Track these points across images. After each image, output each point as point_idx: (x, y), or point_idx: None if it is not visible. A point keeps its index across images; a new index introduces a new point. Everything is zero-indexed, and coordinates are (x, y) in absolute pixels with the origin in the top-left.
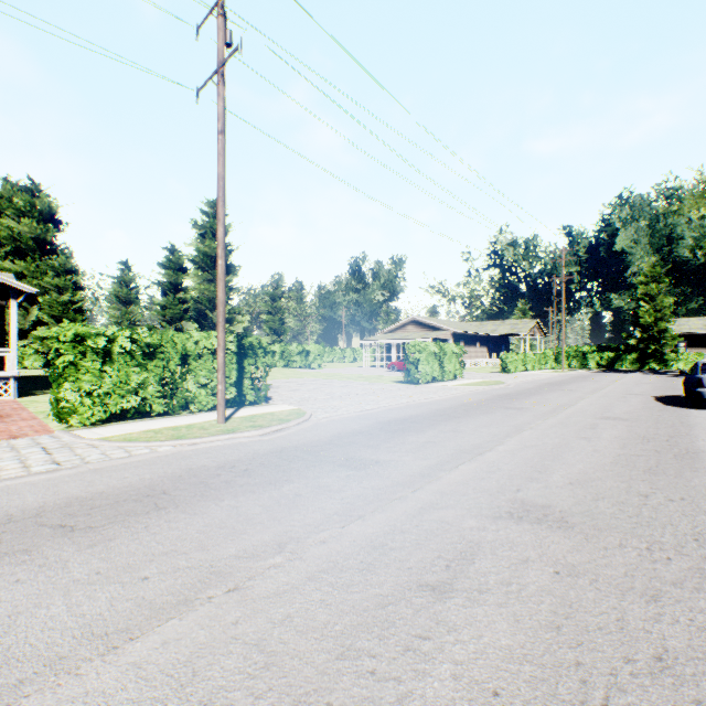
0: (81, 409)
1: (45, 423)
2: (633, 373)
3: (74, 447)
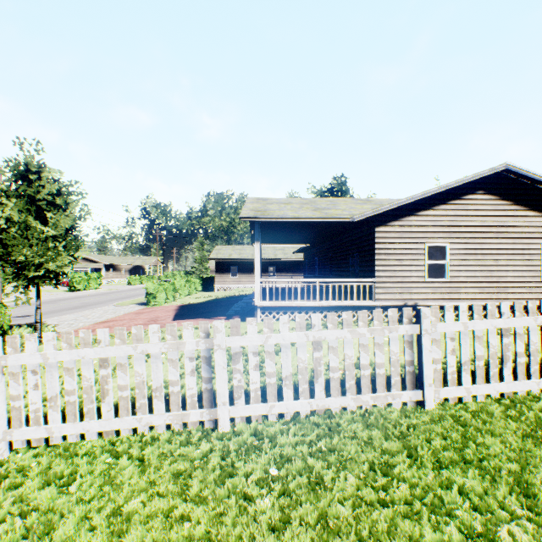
0: None
1: None
2: None
3: None
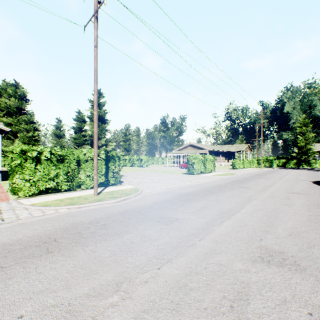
0: (24, 188)
1: (8, 194)
2: (295, 169)
3: (16, 209)
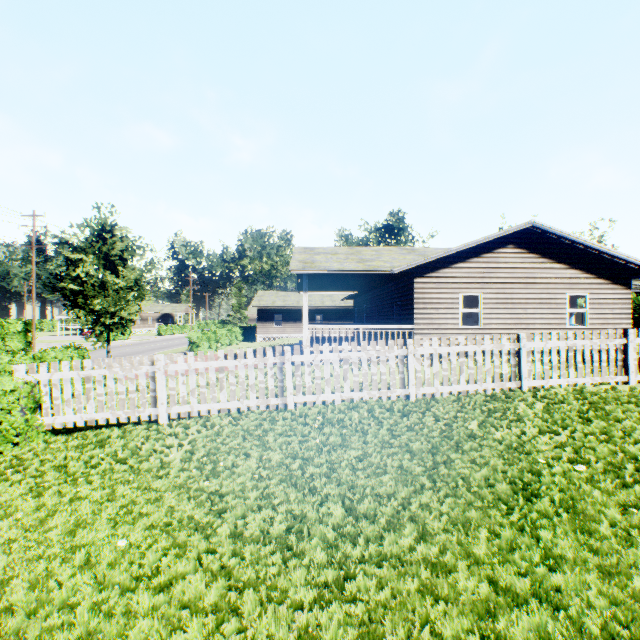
0: None
1: None
2: None
3: None
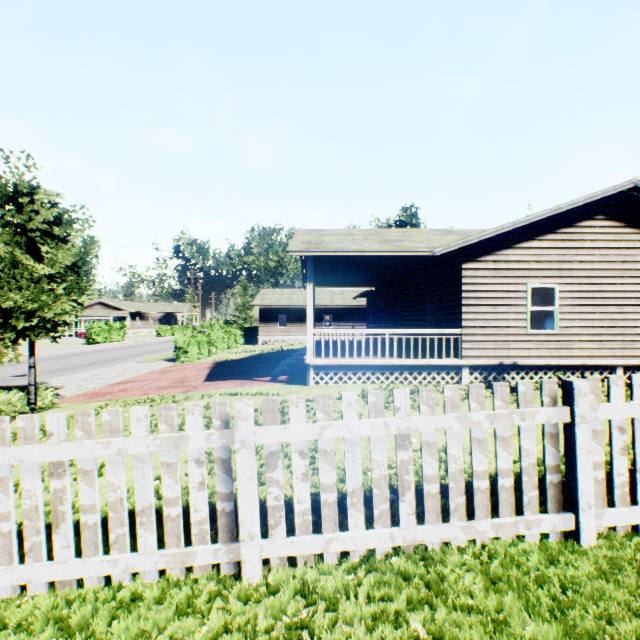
0: None
1: None
2: None
3: None
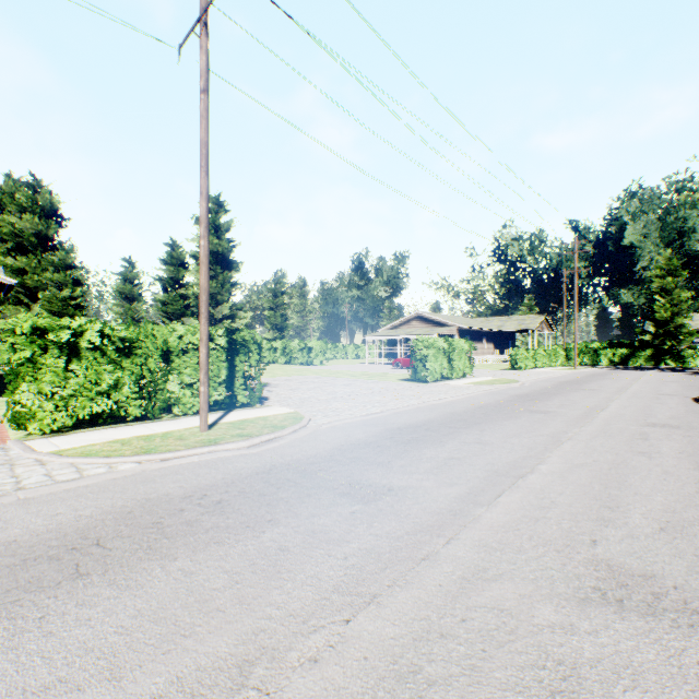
0: (39, 415)
1: (6, 429)
2: (650, 370)
3: (16, 464)
